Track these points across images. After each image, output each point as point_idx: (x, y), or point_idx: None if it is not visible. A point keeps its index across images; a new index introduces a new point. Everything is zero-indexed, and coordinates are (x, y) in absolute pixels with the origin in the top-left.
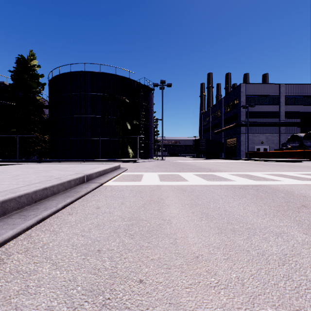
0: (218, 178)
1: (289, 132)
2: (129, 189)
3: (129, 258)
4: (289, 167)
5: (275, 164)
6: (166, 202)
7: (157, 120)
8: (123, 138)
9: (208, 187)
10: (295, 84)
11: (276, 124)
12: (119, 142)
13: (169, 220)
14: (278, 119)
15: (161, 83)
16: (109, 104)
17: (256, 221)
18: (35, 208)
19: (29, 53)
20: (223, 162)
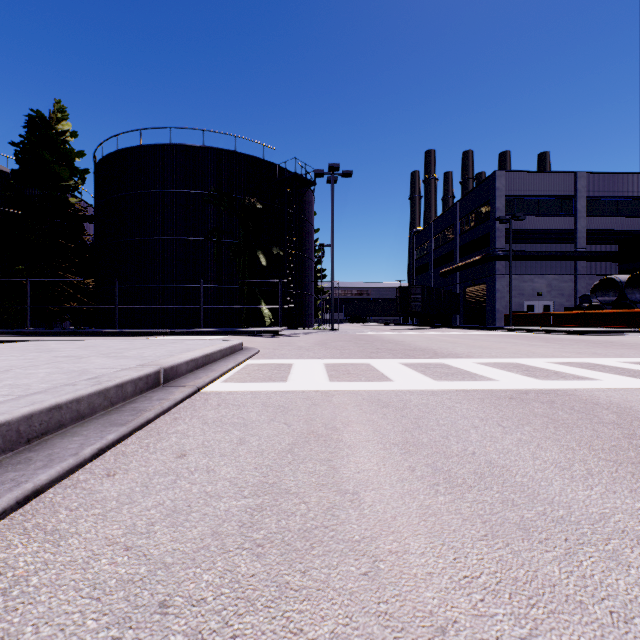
0: (457, 372)
1: (596, 273)
2: (260, 403)
3: (247, 636)
4: (603, 346)
5: (570, 338)
6: (346, 438)
7: (322, 248)
8: (250, 285)
9: (439, 396)
10: (608, 174)
11: (568, 256)
12: (242, 292)
13: (356, 493)
14: (573, 246)
15: (330, 170)
16: (222, 213)
17: (573, 495)
18: (23, 461)
19: (55, 106)
20: (461, 335)
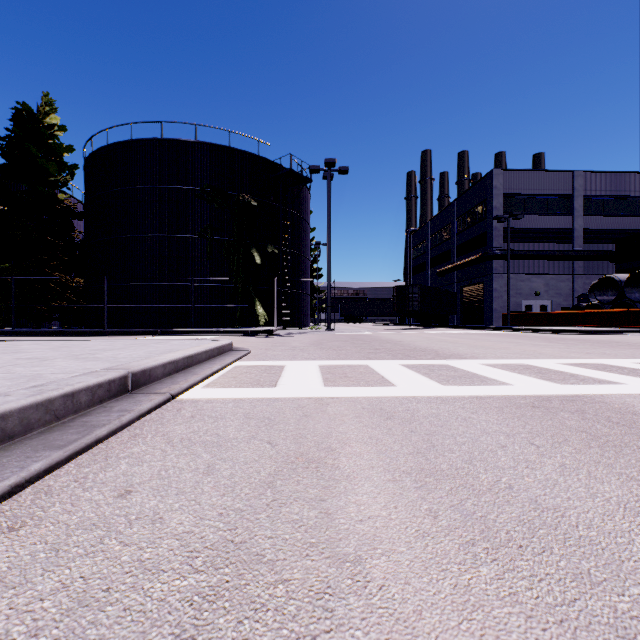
0: (465, 375)
1: (593, 273)
2: (241, 413)
3: None
4: (609, 346)
5: (572, 338)
6: (344, 463)
7: (318, 247)
8: (244, 284)
9: (450, 404)
10: (605, 173)
11: (566, 255)
12: (236, 291)
13: (359, 561)
14: (570, 245)
15: (326, 166)
16: (215, 210)
17: None
18: None
19: (42, 99)
20: (460, 335)
